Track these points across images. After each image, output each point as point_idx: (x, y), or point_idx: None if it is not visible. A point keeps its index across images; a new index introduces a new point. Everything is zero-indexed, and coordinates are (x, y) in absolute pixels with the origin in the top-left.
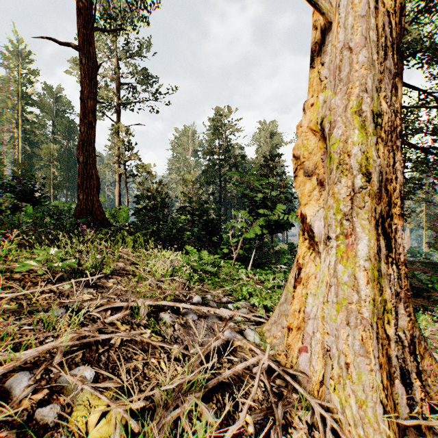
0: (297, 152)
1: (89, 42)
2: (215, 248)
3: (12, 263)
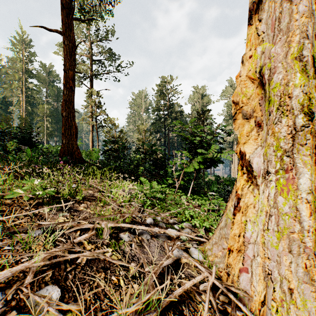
0: (236, 99)
1: (70, 29)
2: (162, 179)
3: (7, 190)
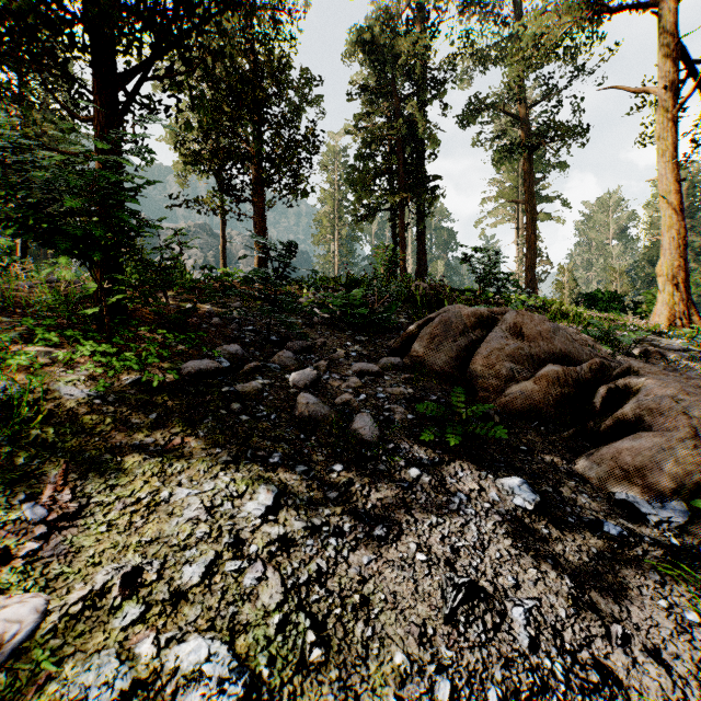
0: (656, 271)
1: (532, 196)
2: None
3: None
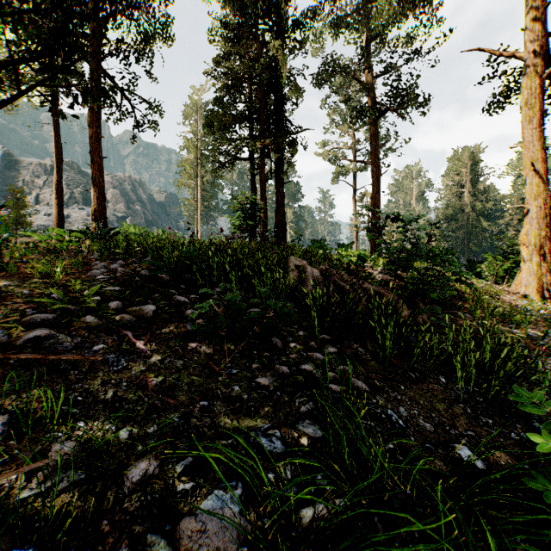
0: (519, 239)
1: (377, 158)
2: None
3: None
